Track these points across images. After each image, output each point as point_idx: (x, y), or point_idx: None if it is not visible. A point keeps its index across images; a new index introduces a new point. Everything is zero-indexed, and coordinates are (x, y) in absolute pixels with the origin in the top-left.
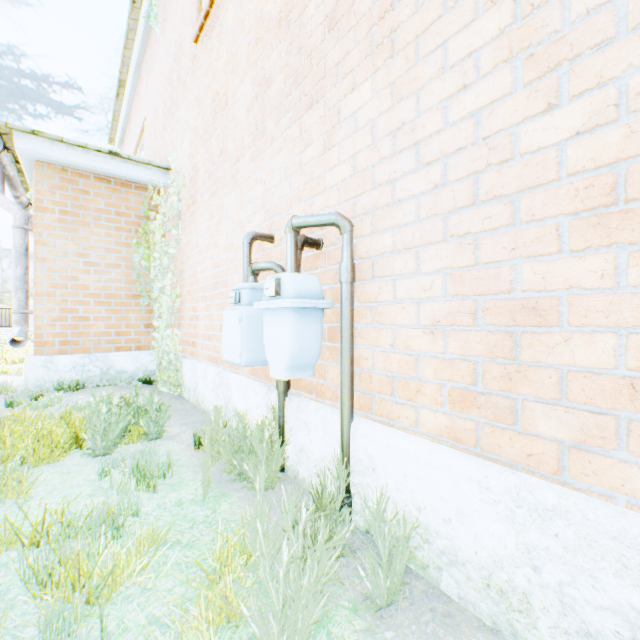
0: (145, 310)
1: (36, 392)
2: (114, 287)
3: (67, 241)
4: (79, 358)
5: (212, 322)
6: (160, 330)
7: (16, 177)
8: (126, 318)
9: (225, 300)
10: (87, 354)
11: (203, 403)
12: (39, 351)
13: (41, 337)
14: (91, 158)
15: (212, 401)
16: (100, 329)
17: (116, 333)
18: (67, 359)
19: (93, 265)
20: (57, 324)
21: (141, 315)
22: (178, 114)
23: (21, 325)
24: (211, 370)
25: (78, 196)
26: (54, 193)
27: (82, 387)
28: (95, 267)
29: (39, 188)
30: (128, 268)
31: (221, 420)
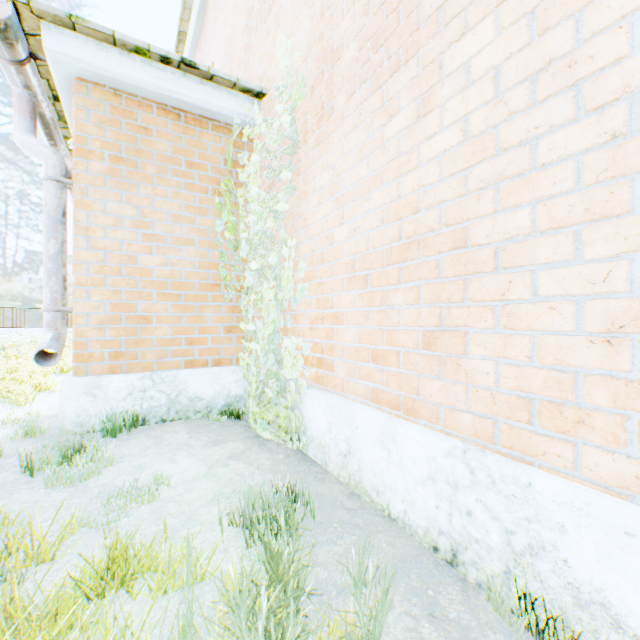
0: (225, 307)
1: (70, 447)
2: (184, 273)
3: (120, 203)
4: (137, 379)
5: (383, 326)
6: (259, 338)
7: (54, 122)
8: (200, 318)
9: (439, 279)
10: (148, 373)
11: (378, 494)
12: (80, 369)
13: (83, 347)
14: (154, 73)
15: (422, 507)
16: (165, 335)
17: (187, 341)
18: (120, 381)
19: (156, 239)
20: (106, 327)
21: (220, 314)
22: (278, 4)
23: (55, 329)
24: (415, 434)
25: (135, 135)
26: (101, 129)
27: (141, 423)
28: (158, 242)
29: (80, 121)
30: (203, 245)
31: (490, 586)
